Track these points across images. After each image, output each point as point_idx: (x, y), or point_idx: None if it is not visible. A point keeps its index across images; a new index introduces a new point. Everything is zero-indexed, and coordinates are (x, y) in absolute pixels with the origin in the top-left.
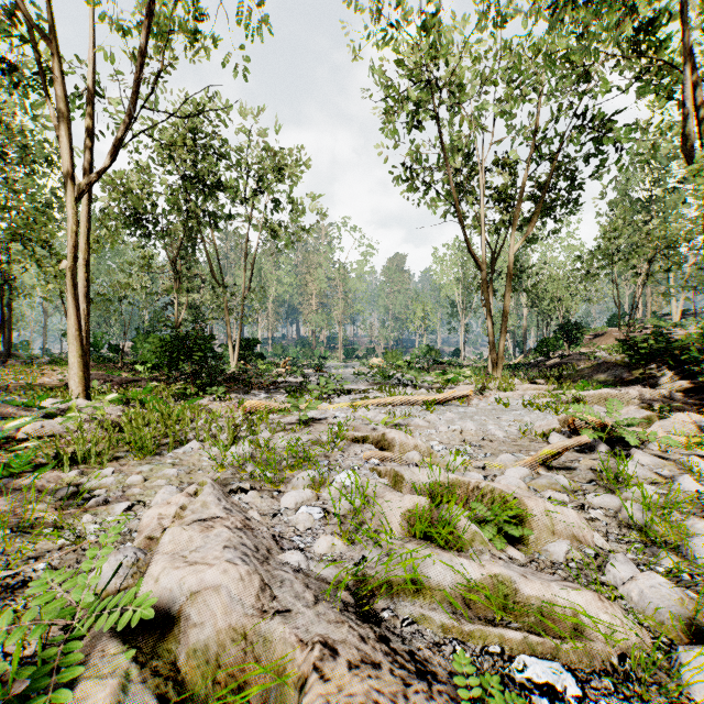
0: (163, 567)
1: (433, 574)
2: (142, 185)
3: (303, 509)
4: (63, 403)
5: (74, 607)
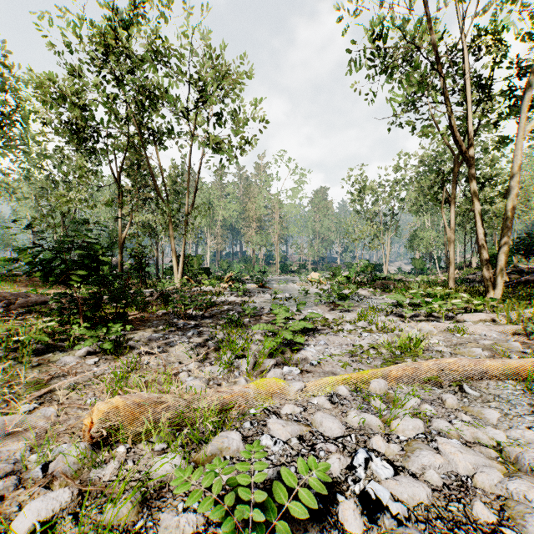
0: None
1: None
2: (73, 87)
3: None
4: None
5: None
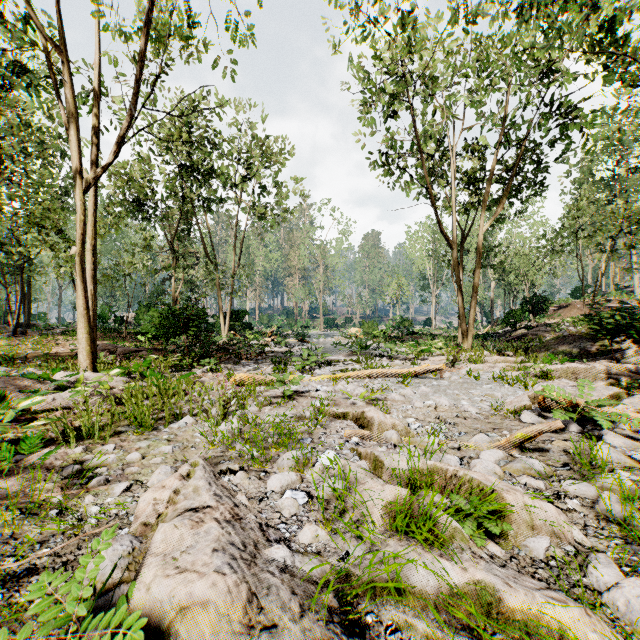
0: (154, 573)
1: (416, 577)
2: (143, 174)
3: (288, 494)
4: (72, 375)
5: (70, 613)
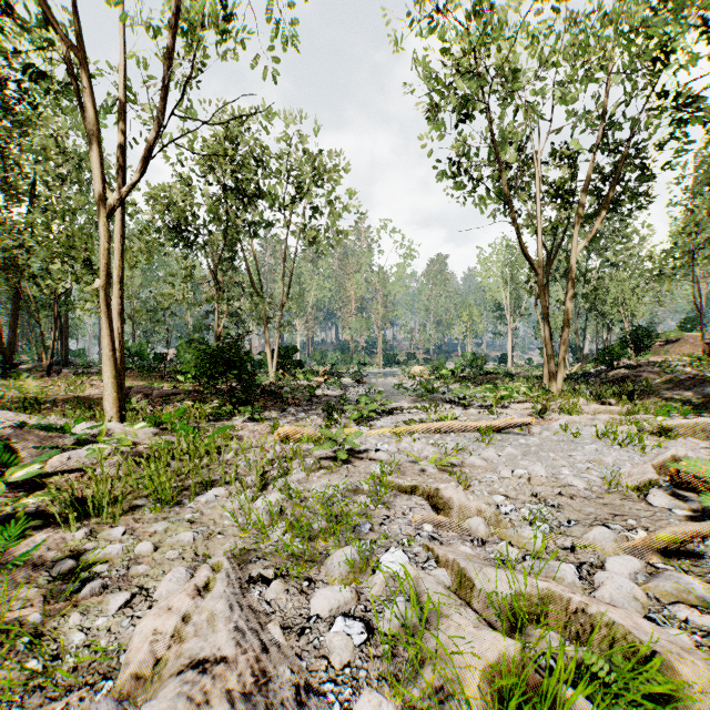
0: None
1: None
2: (182, 196)
3: (338, 625)
4: (95, 427)
5: None
